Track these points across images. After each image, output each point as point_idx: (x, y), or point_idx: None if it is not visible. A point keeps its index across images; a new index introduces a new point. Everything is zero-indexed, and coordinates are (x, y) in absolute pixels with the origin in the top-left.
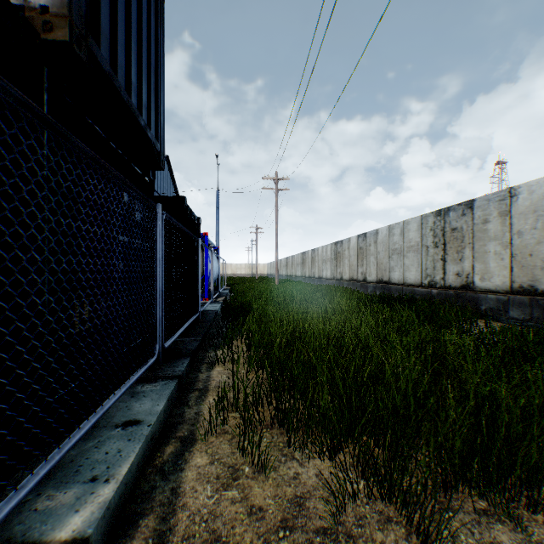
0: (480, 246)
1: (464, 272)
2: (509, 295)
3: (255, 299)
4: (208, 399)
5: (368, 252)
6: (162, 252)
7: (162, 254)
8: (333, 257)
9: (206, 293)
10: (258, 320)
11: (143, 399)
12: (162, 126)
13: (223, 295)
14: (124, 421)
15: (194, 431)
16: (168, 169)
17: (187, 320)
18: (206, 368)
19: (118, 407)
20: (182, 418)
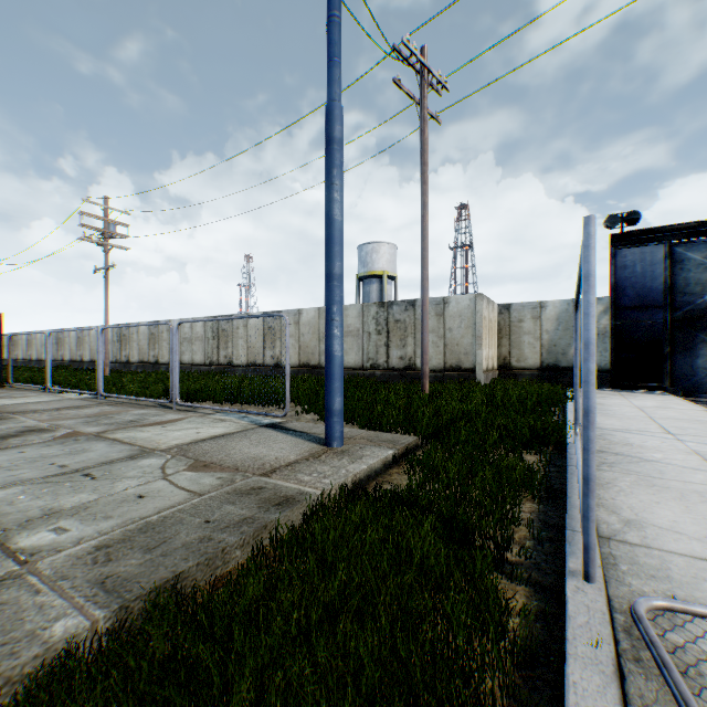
0: (133, 344)
1: (128, 355)
2: (139, 364)
3: None
4: None
5: (86, 341)
6: None
7: None
8: (56, 342)
9: None
10: None
11: None
12: None
13: None
14: None
15: None
16: None
17: None
18: None
19: None
20: None
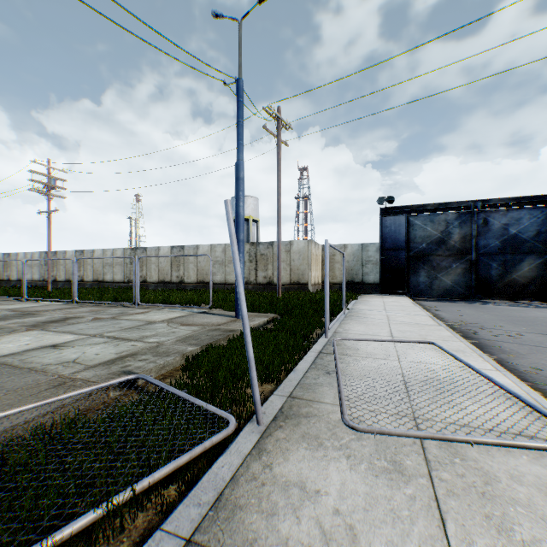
0: (60, 267)
1: (55, 275)
2: (66, 282)
3: None
4: None
5: (13, 264)
6: None
7: None
8: None
9: None
10: None
11: None
12: None
13: None
14: None
15: None
16: None
17: None
18: None
19: None
20: None
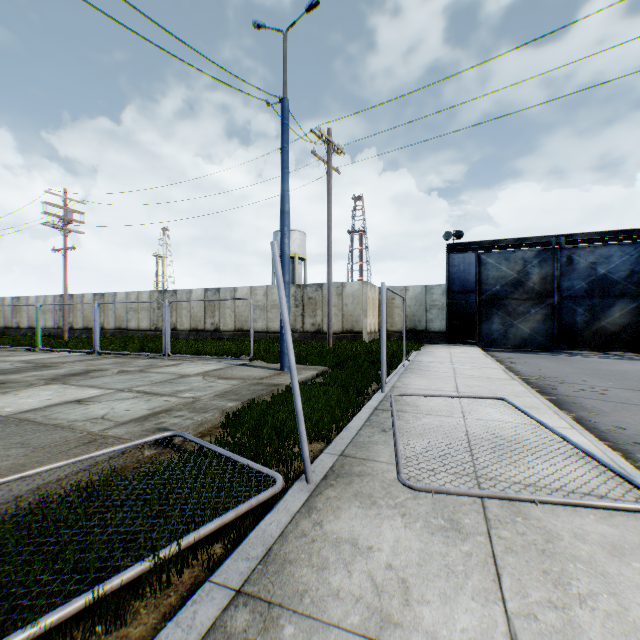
0: (77, 313)
1: (72, 322)
2: (84, 330)
3: None
4: None
5: (23, 309)
6: None
7: None
8: None
9: None
10: None
11: None
12: None
13: None
14: None
15: None
16: None
17: None
18: None
19: None
20: None
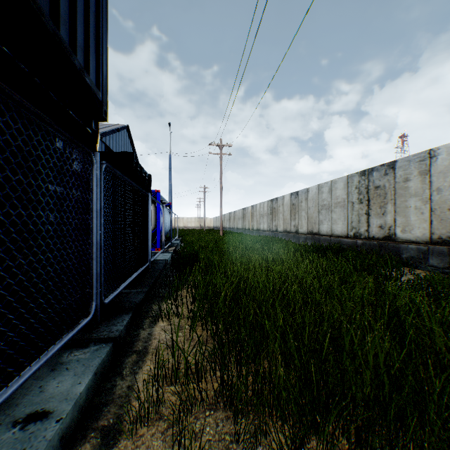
0: (402, 202)
1: (386, 225)
2: (429, 245)
3: (202, 249)
4: (146, 366)
5: (300, 207)
6: (101, 203)
7: (101, 206)
8: (269, 212)
9: (159, 244)
10: (204, 270)
11: (64, 373)
12: (105, 76)
13: (174, 245)
14: (28, 412)
15: (121, 417)
16: (128, 137)
17: (135, 271)
18: (149, 323)
19: (29, 388)
20: (111, 395)
